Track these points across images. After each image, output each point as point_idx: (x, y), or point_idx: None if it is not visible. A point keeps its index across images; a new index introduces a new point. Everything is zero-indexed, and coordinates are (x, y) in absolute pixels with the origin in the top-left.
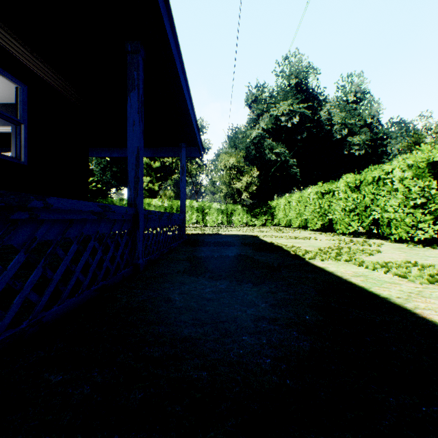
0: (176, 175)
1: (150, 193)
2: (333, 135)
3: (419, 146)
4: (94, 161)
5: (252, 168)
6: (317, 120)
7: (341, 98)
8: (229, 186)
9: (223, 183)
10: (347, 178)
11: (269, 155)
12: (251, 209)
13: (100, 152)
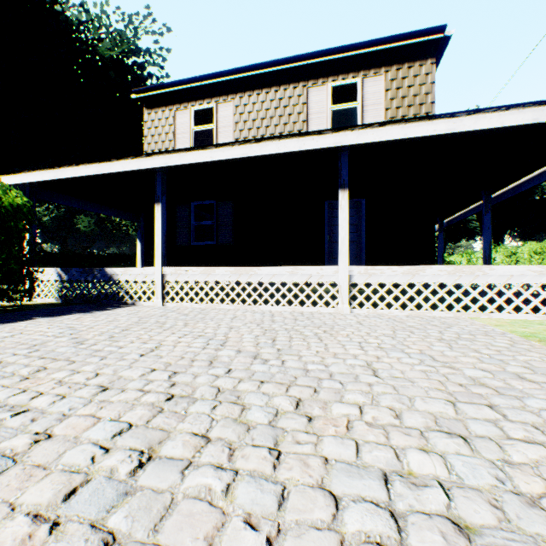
0: None
1: None
2: None
3: None
4: None
5: None
6: None
7: None
8: None
9: None
10: (530, 245)
11: None
12: None
13: None
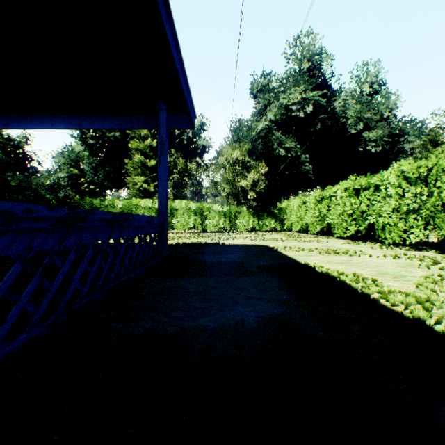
0: (175, 175)
1: (145, 194)
2: (347, 130)
3: (435, 144)
4: (85, 159)
5: (260, 163)
6: (331, 111)
7: (355, 90)
8: (232, 184)
9: (225, 180)
10: (401, 166)
11: (278, 150)
12: (258, 211)
13: (38, 121)
